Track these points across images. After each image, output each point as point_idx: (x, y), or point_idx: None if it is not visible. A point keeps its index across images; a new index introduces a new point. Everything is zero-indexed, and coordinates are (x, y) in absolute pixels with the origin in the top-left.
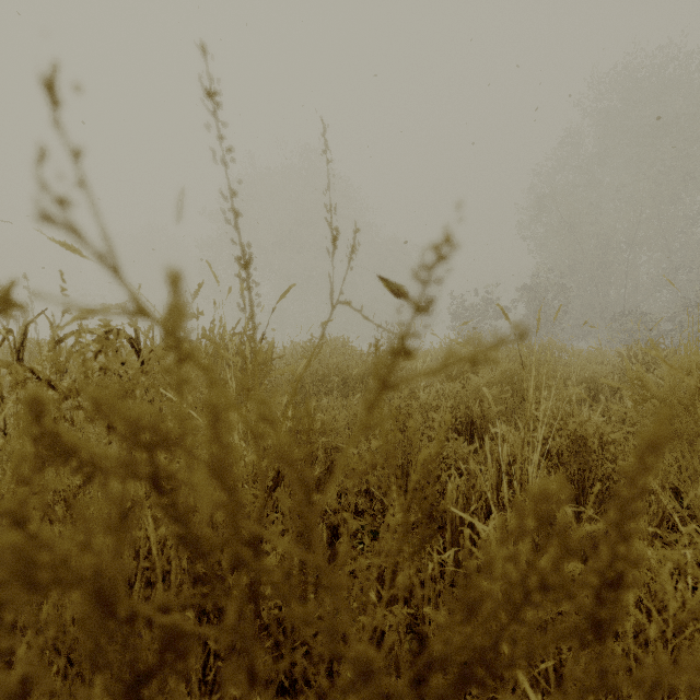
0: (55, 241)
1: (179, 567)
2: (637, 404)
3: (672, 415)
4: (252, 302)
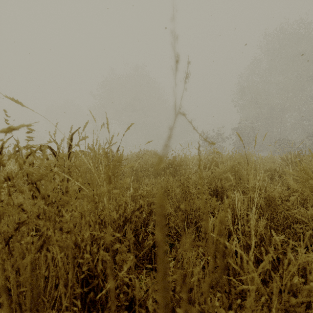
0: (7, 96)
1: (71, 276)
2: (303, 182)
3: None
4: None
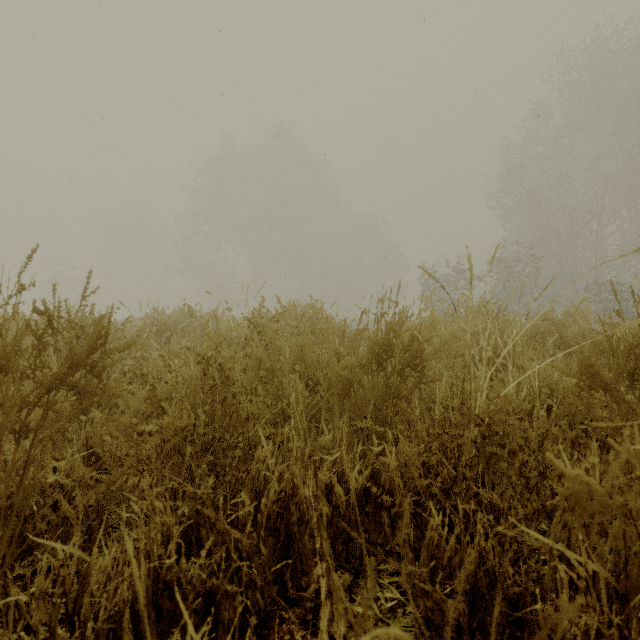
0: None
1: None
2: None
3: None
4: None
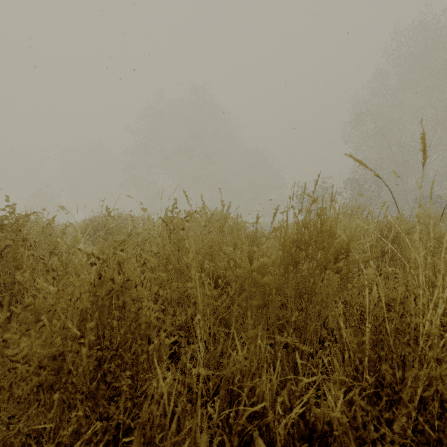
0: None
1: None
2: None
3: None
4: None
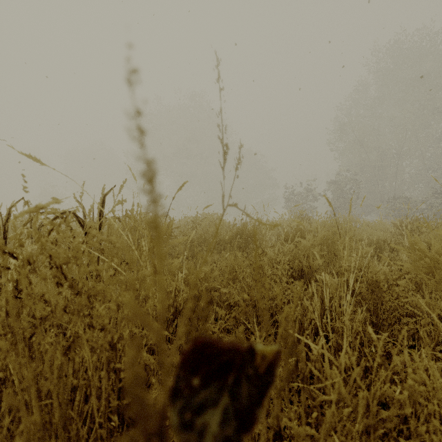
0: (22, 153)
1: (107, 385)
2: (415, 261)
3: (437, 267)
4: (156, 213)
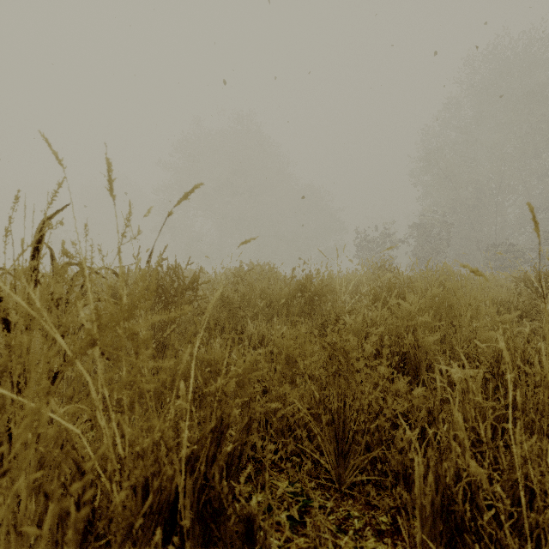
0: None
1: None
2: None
3: None
4: None
